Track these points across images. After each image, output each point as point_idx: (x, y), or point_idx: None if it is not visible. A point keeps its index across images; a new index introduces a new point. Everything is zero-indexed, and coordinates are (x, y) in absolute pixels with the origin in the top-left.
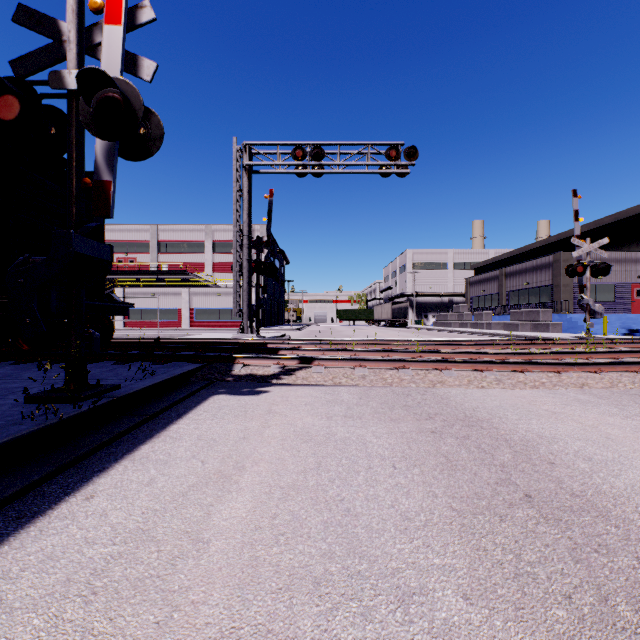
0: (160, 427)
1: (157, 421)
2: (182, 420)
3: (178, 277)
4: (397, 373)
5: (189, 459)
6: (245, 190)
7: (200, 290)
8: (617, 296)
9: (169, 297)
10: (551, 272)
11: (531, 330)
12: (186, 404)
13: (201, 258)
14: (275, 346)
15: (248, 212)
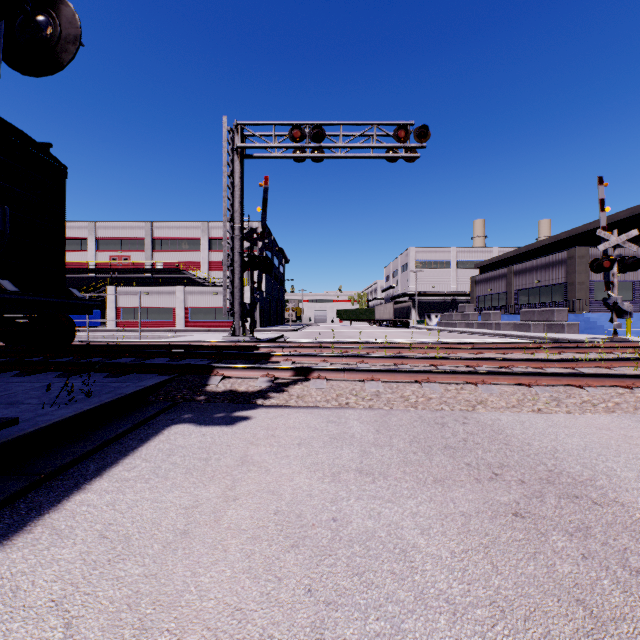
0: (51, 500)
1: (56, 484)
2: (98, 481)
3: (173, 276)
4: (420, 389)
5: (44, 614)
6: (237, 175)
7: (195, 289)
8: (635, 295)
9: (163, 296)
10: (565, 269)
11: (544, 331)
12: (124, 443)
13: (197, 256)
14: (268, 350)
15: (240, 200)
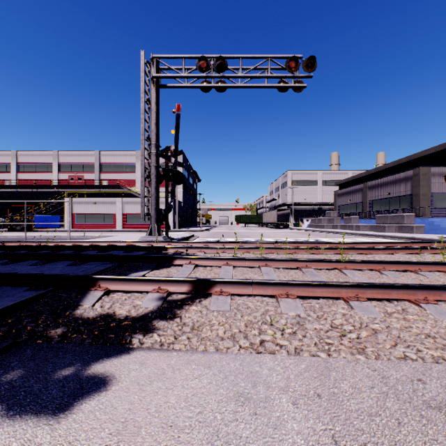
0: None
1: None
2: None
3: (115, 190)
4: (352, 311)
5: None
6: (153, 101)
7: (130, 200)
8: None
9: (106, 205)
10: (410, 184)
11: (396, 231)
12: None
13: (133, 176)
14: (175, 251)
15: (155, 122)
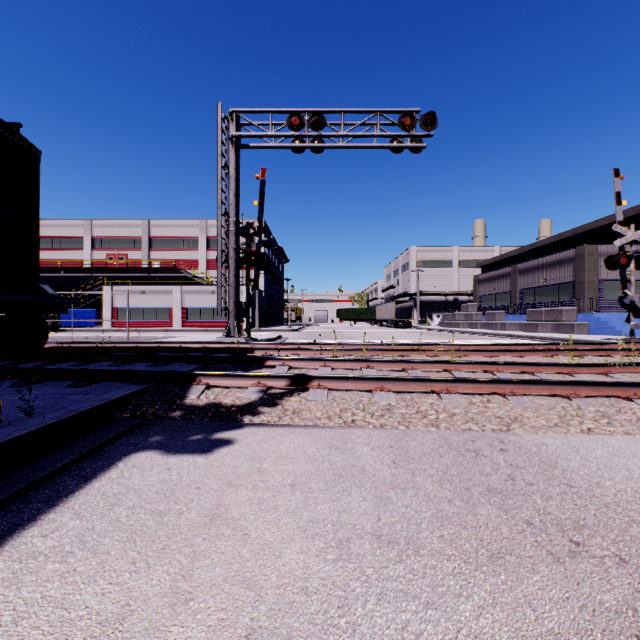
0: None
1: None
2: None
3: (171, 275)
4: (439, 401)
5: None
6: (232, 166)
7: (193, 288)
8: None
9: (160, 296)
10: (573, 267)
11: (552, 331)
12: (59, 484)
13: (195, 255)
14: (264, 353)
15: (235, 192)
